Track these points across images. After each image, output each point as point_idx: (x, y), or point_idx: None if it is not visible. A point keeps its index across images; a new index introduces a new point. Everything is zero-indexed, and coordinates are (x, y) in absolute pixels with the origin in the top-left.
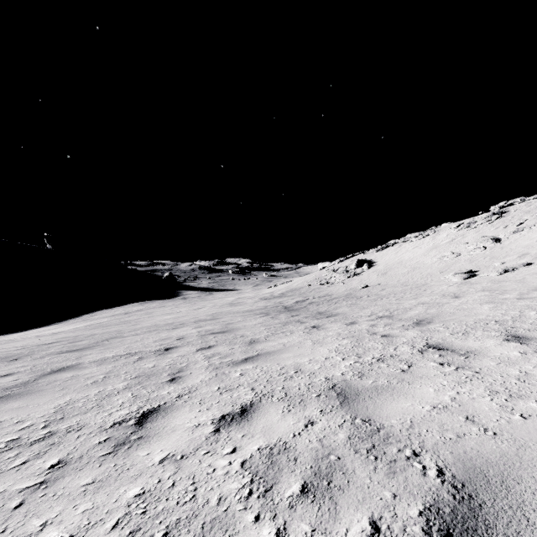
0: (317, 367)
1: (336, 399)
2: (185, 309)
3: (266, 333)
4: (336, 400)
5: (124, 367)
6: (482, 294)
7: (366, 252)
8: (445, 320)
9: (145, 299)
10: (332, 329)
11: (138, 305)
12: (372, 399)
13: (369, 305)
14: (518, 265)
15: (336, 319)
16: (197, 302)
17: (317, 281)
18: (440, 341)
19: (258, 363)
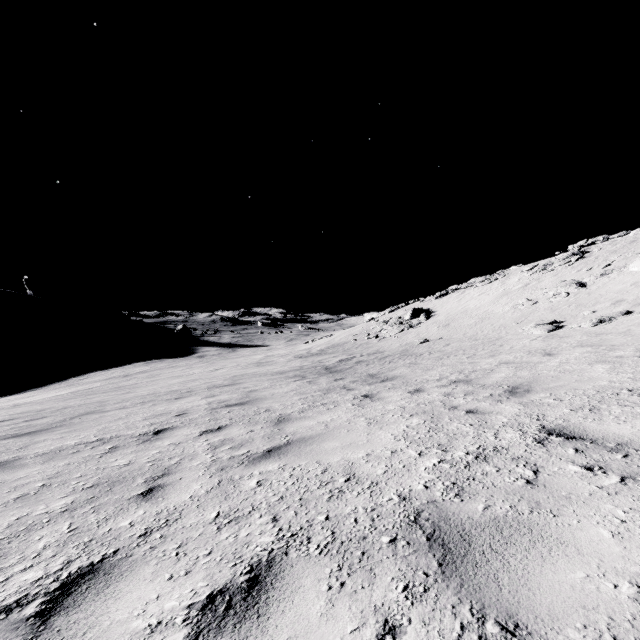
0: (381, 469)
1: (430, 554)
2: (200, 370)
3: (301, 405)
4: (430, 556)
5: (82, 466)
6: (584, 351)
7: (422, 300)
8: (550, 388)
9: (152, 358)
10: (392, 399)
11: (142, 366)
12: (499, 556)
13: (434, 365)
14: (615, 314)
15: (395, 384)
16: (216, 361)
17: (364, 335)
18: (560, 422)
19: (288, 460)
